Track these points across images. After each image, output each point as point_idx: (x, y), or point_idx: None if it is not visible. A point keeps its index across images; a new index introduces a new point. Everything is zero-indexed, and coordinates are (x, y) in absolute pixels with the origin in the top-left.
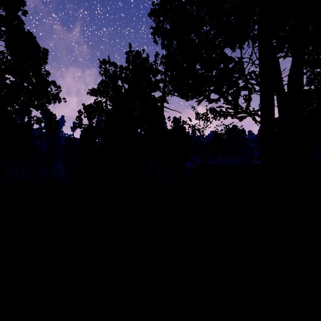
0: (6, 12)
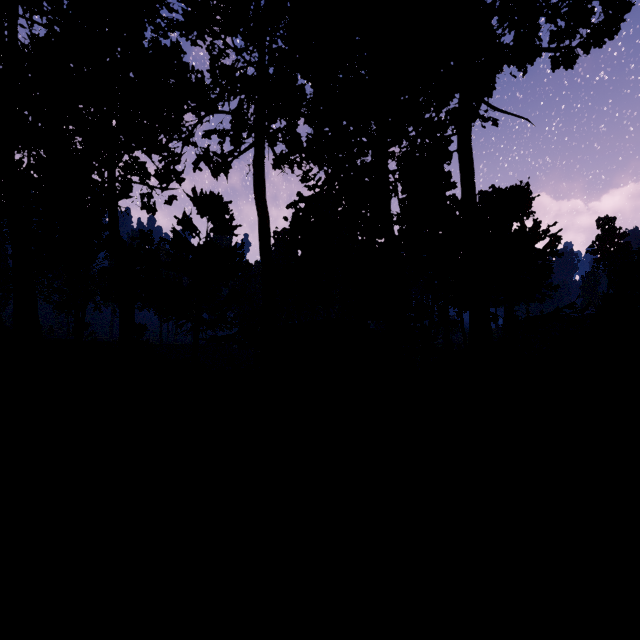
0: None
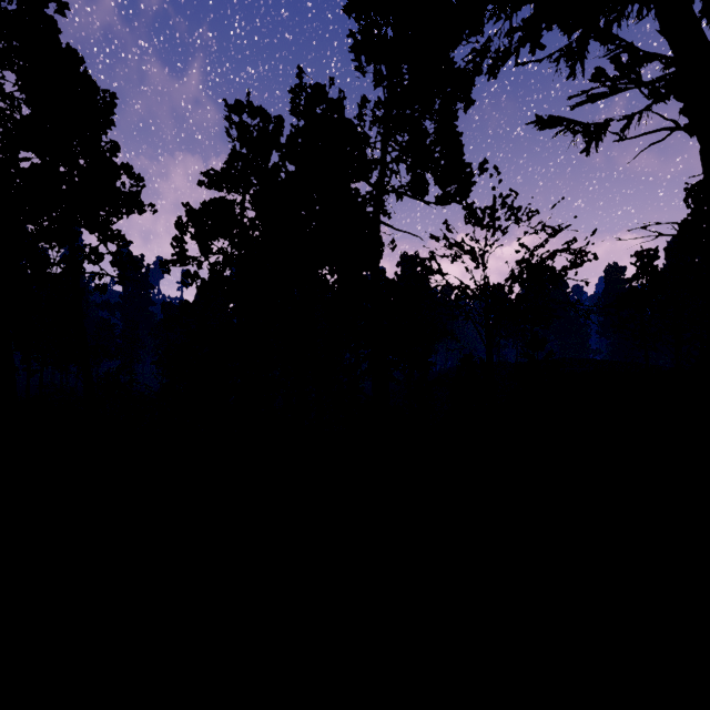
0: (18, 4)
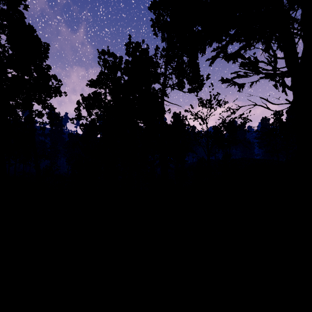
0: (7, 6)
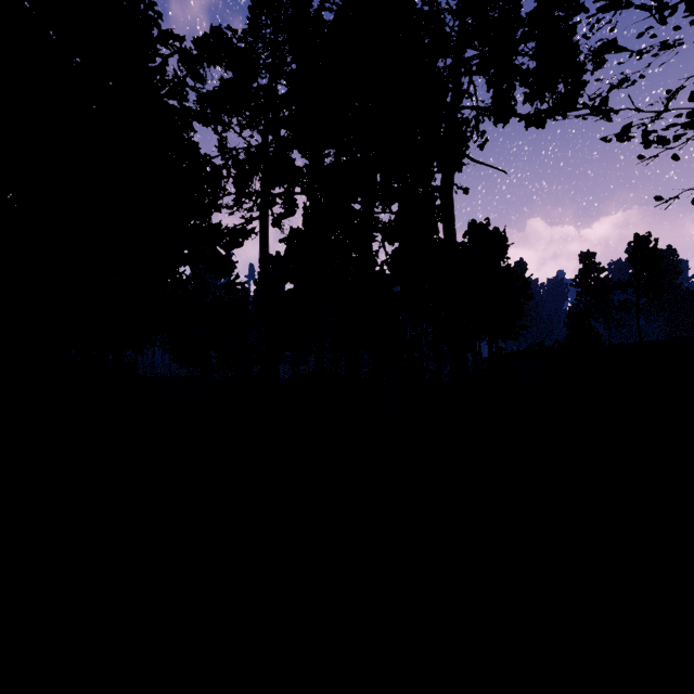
0: None
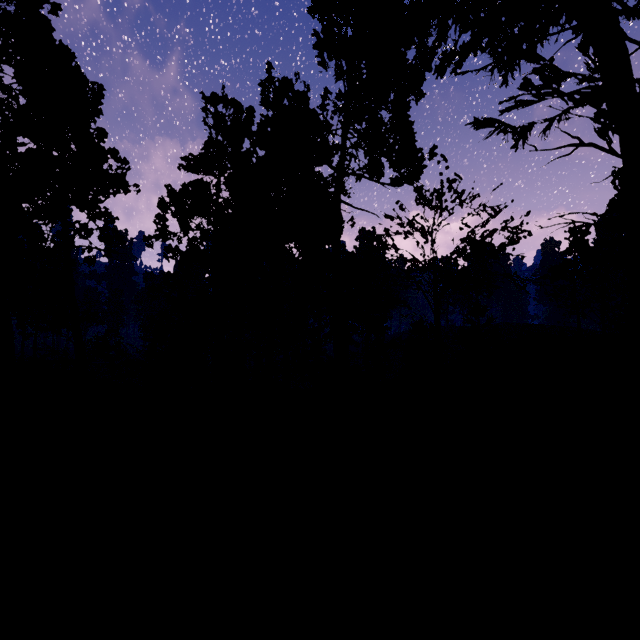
0: (16, 5)
